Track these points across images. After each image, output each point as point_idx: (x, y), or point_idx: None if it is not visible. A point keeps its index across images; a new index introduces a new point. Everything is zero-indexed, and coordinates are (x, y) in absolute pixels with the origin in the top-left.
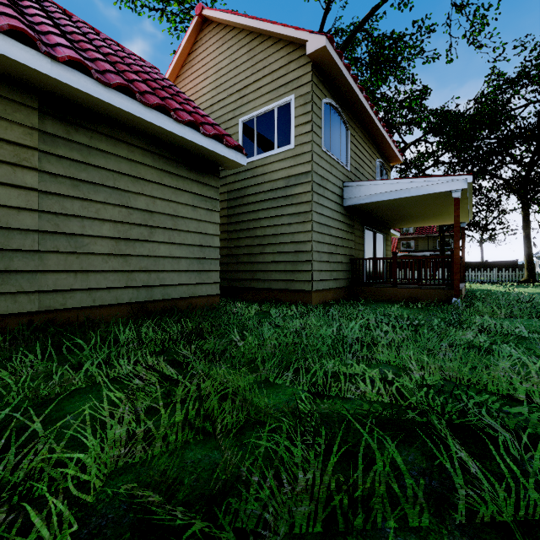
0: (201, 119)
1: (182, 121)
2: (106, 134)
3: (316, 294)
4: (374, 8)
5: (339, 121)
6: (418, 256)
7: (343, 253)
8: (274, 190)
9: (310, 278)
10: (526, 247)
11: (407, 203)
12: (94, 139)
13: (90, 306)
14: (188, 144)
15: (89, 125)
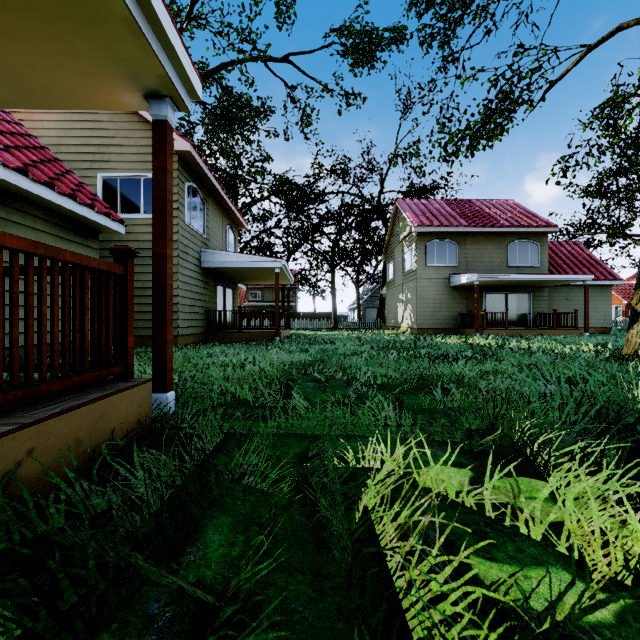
0: (88, 195)
1: (83, 204)
2: (17, 208)
3: (181, 338)
4: (223, 65)
5: (198, 198)
6: (264, 306)
7: (201, 305)
8: (141, 249)
9: (176, 325)
10: (333, 303)
11: (248, 270)
12: (9, 213)
13: (6, 347)
14: (83, 218)
15: (6, 202)
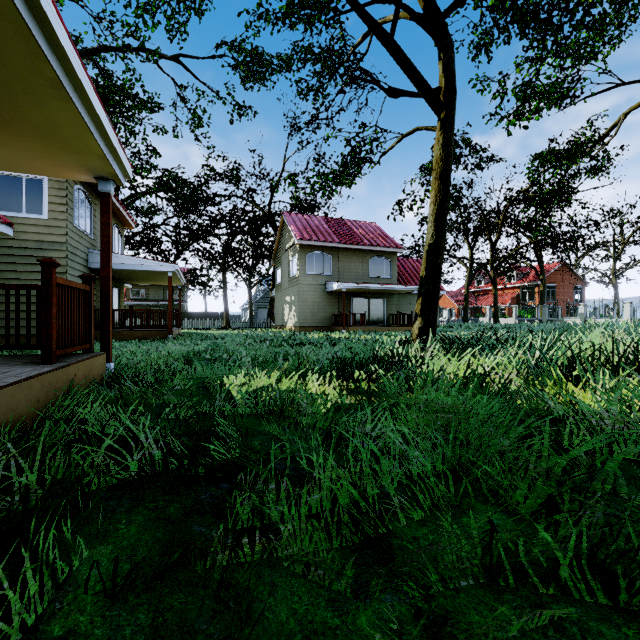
0: None
1: None
2: None
3: None
4: (103, 48)
5: (85, 200)
6: (149, 305)
7: None
8: (23, 248)
9: None
10: (225, 303)
11: (140, 272)
12: None
13: None
14: None
15: None
